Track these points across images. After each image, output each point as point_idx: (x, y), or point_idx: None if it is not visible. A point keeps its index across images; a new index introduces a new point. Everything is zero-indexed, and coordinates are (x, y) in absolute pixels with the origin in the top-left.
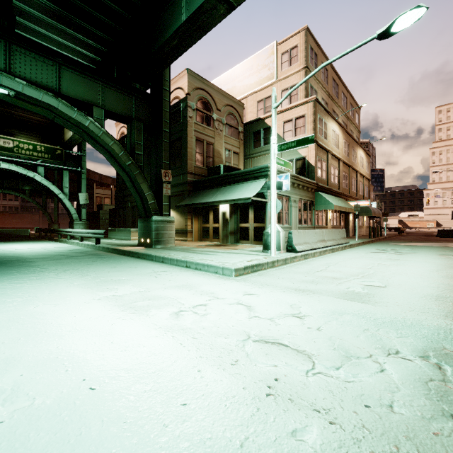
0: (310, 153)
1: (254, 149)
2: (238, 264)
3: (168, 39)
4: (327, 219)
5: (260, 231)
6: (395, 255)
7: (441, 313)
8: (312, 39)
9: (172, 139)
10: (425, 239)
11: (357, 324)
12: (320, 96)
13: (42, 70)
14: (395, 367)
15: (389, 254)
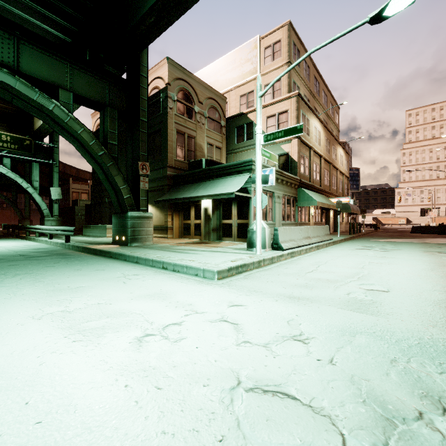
0: (293, 149)
1: (237, 144)
2: (221, 265)
3: (143, 16)
4: (309, 216)
5: (243, 228)
6: (381, 253)
7: None
8: (295, 34)
9: (151, 131)
10: (402, 235)
11: (378, 351)
12: (303, 93)
13: None
14: None
15: (375, 251)
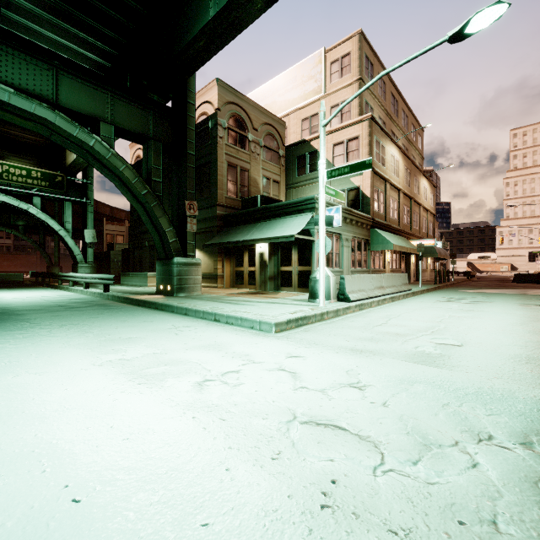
0: (365, 183)
1: (298, 177)
2: (280, 317)
3: (192, 40)
4: (385, 262)
5: (305, 276)
6: (468, 305)
7: (536, 381)
8: (367, 45)
9: (198, 164)
10: (500, 285)
11: (433, 397)
12: (377, 114)
13: (34, 75)
14: (490, 459)
15: (461, 303)
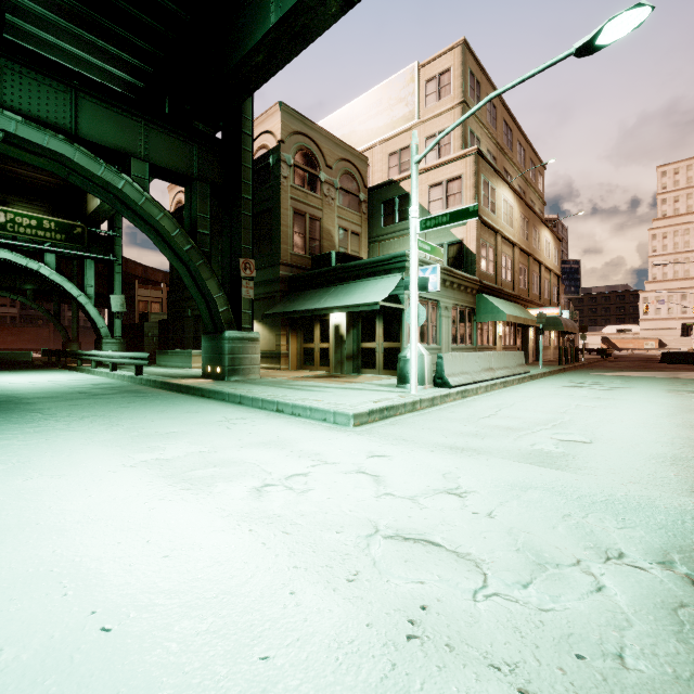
0: (469, 235)
1: (384, 228)
2: (360, 406)
3: (248, 54)
4: (495, 336)
5: (392, 355)
6: (601, 392)
7: (683, 487)
8: (473, 59)
9: (256, 212)
10: (644, 367)
11: (551, 506)
12: (485, 147)
13: (48, 99)
14: (620, 581)
15: (592, 390)
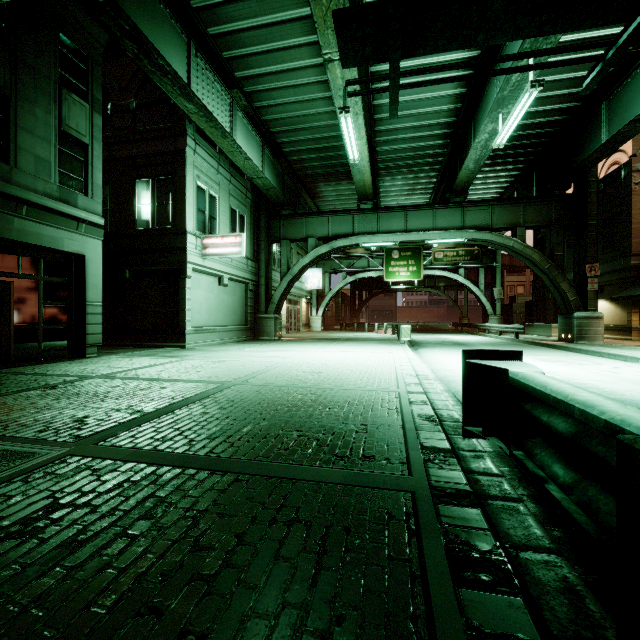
0: None
1: None
2: None
3: (586, 158)
4: None
5: None
6: None
7: None
8: None
9: (608, 215)
10: None
11: None
12: None
13: (480, 216)
14: None
15: None
